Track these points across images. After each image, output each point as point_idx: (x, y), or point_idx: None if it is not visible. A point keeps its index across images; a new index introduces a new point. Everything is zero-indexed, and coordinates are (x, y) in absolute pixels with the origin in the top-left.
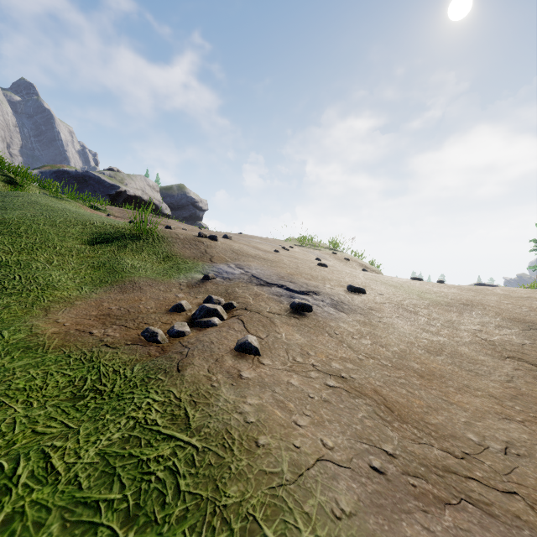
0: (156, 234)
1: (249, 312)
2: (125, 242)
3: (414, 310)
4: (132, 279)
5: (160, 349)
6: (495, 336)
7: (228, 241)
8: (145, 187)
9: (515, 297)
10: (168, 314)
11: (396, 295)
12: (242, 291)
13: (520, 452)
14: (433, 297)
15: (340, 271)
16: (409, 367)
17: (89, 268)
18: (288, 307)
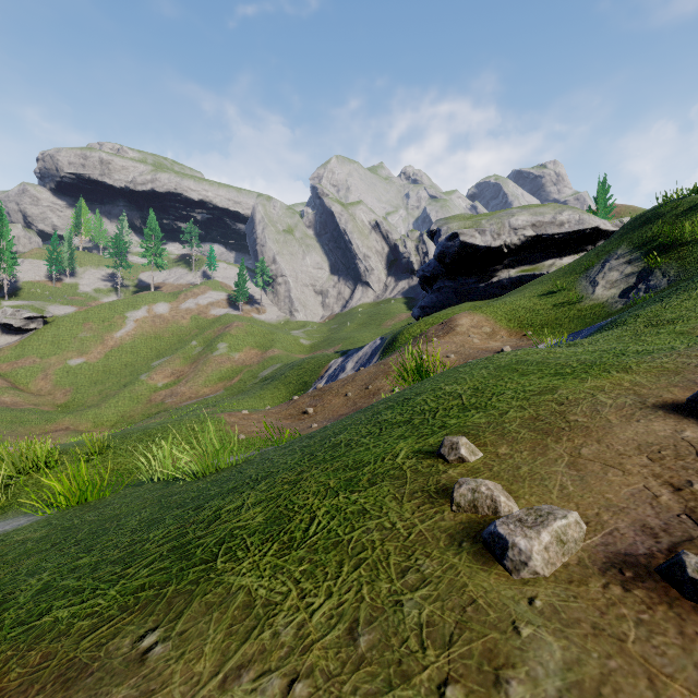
0: None
1: None
2: None
3: None
4: None
5: None
6: None
7: None
8: None
9: None
10: None
11: None
12: None
13: None
14: None
15: None
16: None
17: None
18: None
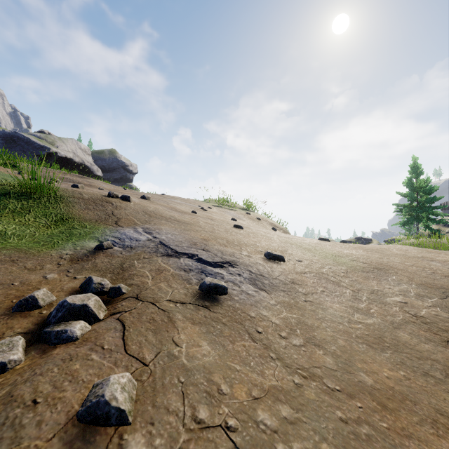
0: (54, 193)
1: (140, 304)
2: (6, 202)
3: (336, 280)
4: None
5: None
6: (422, 309)
7: (145, 201)
8: (77, 150)
9: (412, 257)
10: (4, 317)
11: (314, 261)
12: (141, 265)
13: None
14: (347, 261)
15: (255, 233)
16: (361, 387)
17: None
18: (196, 289)
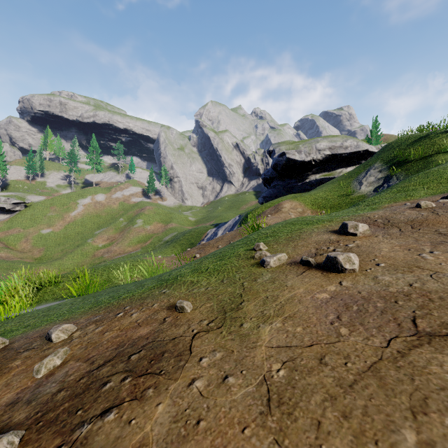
0: None
1: None
2: None
3: None
4: None
5: None
6: None
7: None
8: None
9: None
10: (434, 201)
11: None
12: None
13: None
14: None
15: None
16: None
17: (447, 188)
18: None
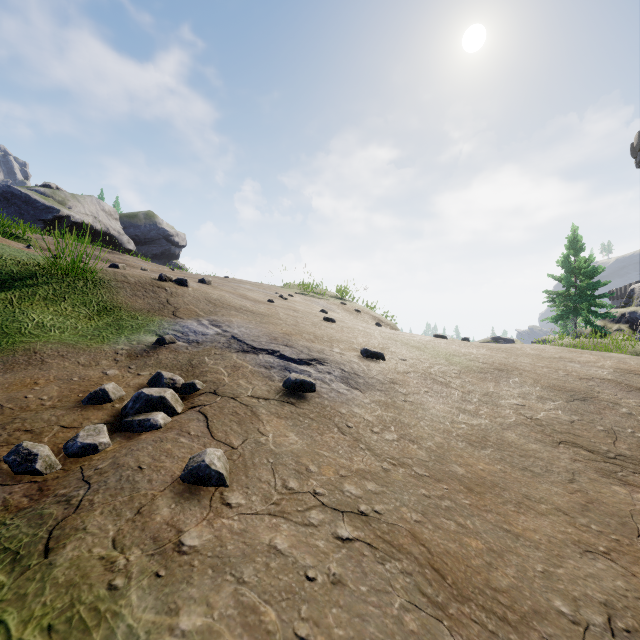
0: (91, 275)
1: (220, 398)
2: (35, 287)
3: (444, 381)
4: (32, 347)
5: (36, 488)
6: (540, 412)
7: (205, 287)
8: (98, 212)
9: (547, 358)
10: (77, 409)
11: (421, 360)
12: (213, 362)
13: (628, 624)
14: (463, 361)
15: (351, 328)
16: (451, 475)
17: None
18: (280, 386)
